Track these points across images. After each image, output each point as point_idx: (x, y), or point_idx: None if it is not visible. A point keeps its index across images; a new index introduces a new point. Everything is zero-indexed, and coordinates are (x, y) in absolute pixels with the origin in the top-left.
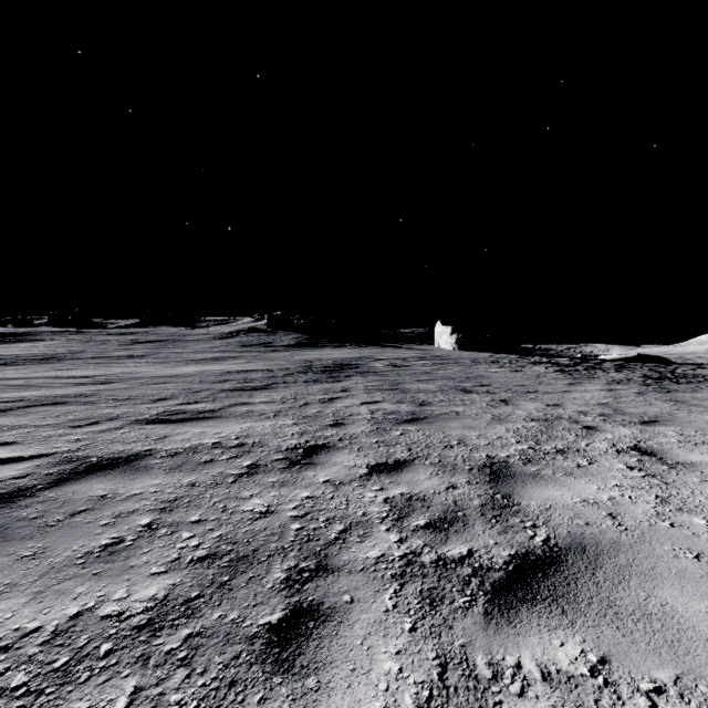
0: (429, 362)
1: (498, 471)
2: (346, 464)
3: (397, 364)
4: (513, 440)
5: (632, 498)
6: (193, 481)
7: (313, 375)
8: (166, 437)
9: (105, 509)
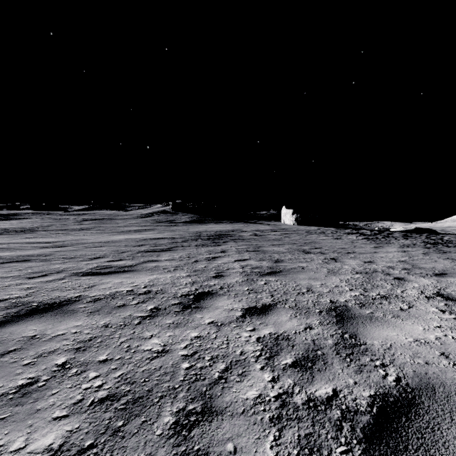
0: (278, 232)
1: (341, 314)
2: (226, 307)
3: (257, 234)
4: (347, 288)
5: (454, 338)
6: (106, 323)
7: (201, 241)
8: (93, 286)
9: (31, 349)
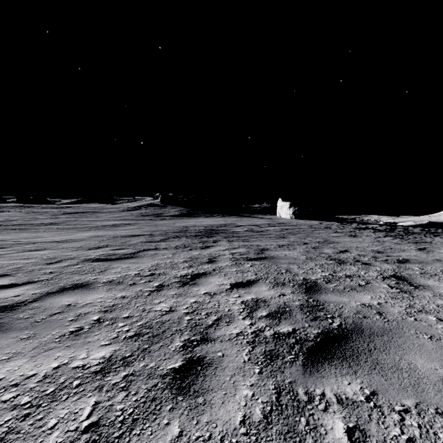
0: (278, 228)
1: None
2: None
3: (254, 229)
4: None
5: None
6: None
7: (186, 240)
8: None
9: None
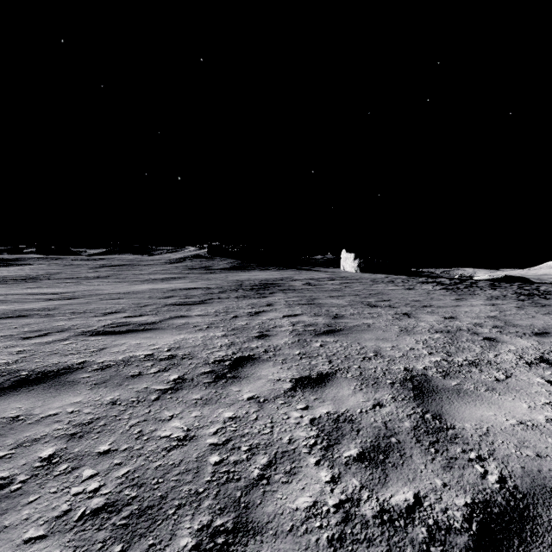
0: (337, 281)
1: (420, 386)
2: (271, 377)
3: (312, 283)
4: (425, 352)
5: None
6: (114, 399)
7: (243, 292)
8: (103, 349)
9: (10, 435)
